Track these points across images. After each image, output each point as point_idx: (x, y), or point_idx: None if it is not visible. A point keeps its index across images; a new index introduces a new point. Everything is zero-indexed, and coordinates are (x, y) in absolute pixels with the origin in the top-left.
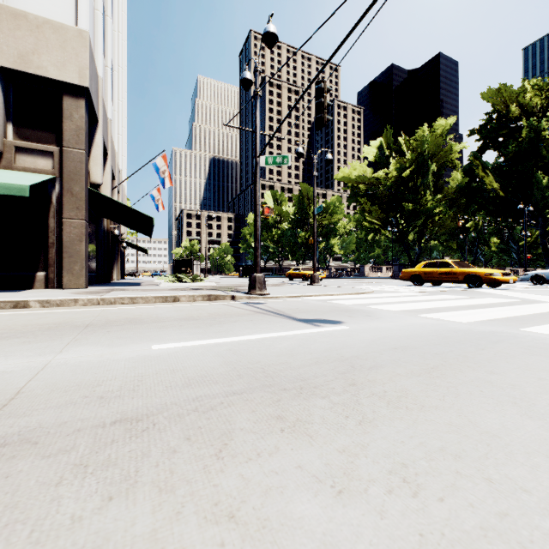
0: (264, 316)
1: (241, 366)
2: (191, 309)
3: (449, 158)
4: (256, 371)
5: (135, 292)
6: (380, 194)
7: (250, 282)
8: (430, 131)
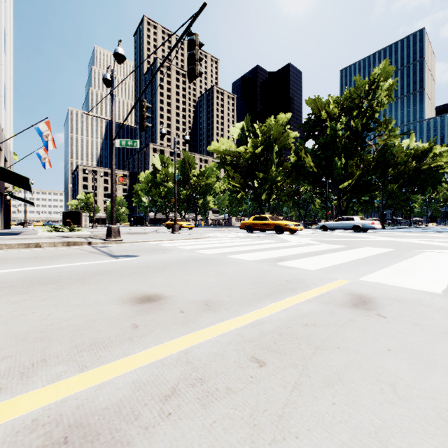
0: (93, 254)
1: (31, 277)
2: (44, 252)
3: (287, 142)
4: (37, 278)
5: (3, 241)
6: (241, 164)
7: (107, 232)
8: (275, 121)
